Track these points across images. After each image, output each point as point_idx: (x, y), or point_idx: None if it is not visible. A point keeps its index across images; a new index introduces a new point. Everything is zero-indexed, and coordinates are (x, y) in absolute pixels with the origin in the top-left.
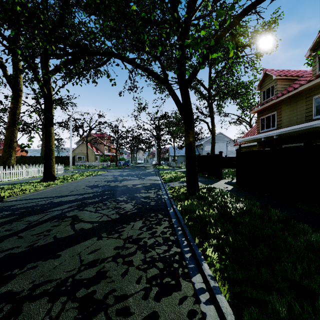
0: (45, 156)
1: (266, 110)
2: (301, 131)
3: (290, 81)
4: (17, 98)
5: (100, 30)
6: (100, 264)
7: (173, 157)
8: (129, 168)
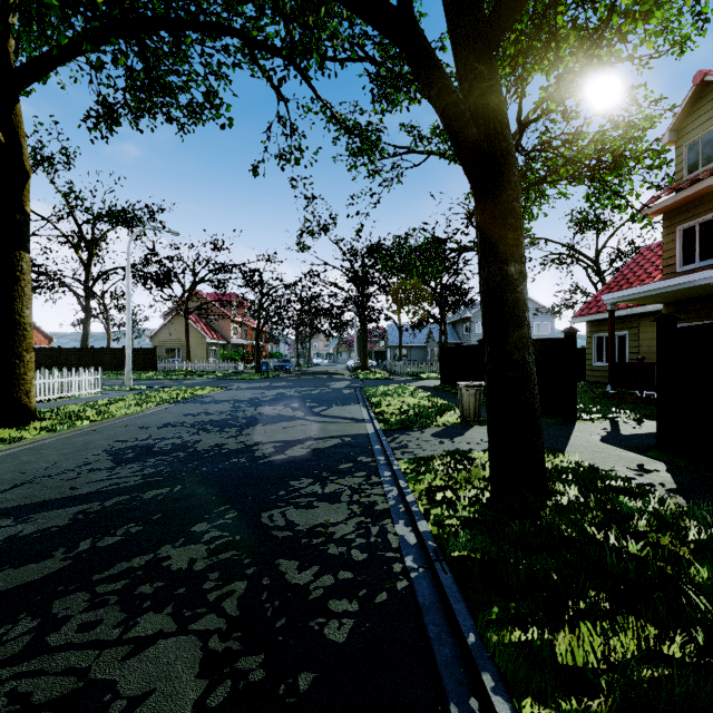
0: None
1: (702, 200)
2: None
3: None
4: None
5: None
6: None
7: (396, 351)
8: (288, 378)
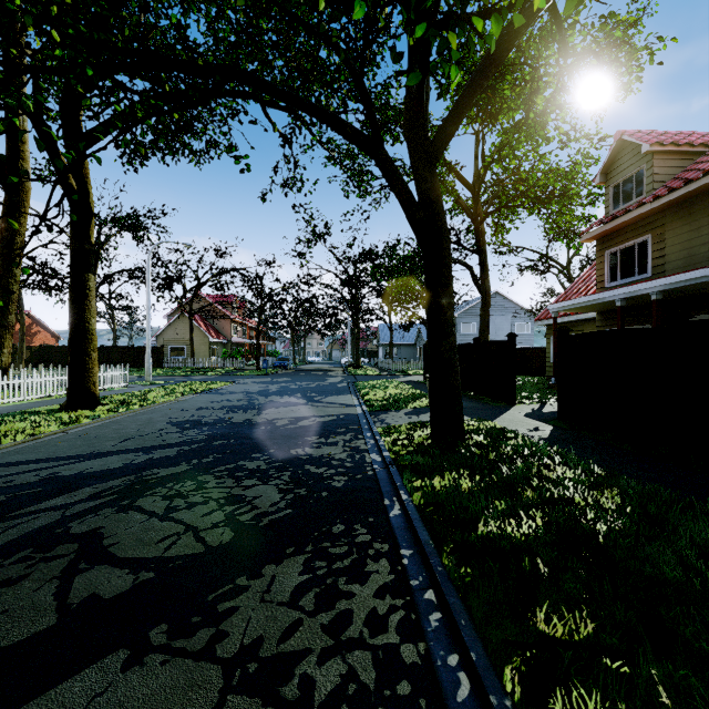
0: (71, 347)
1: (621, 231)
2: None
3: (686, 157)
4: (16, 207)
5: (208, 29)
6: None
7: (388, 349)
8: (287, 375)
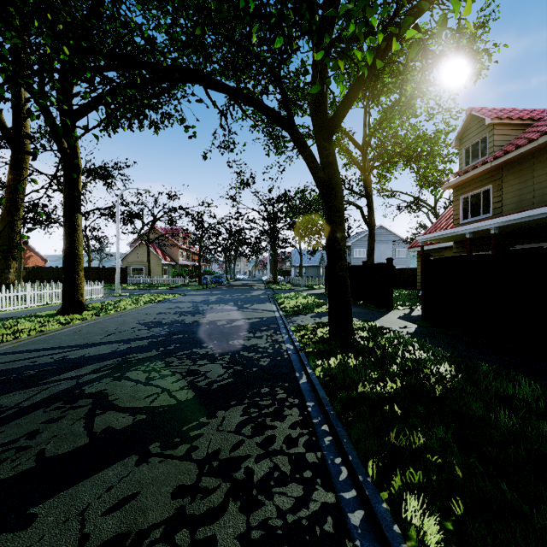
0: (65, 268)
1: (471, 182)
2: (546, 219)
3: (518, 128)
4: (20, 163)
5: (166, 34)
6: None
7: (298, 269)
8: (222, 289)
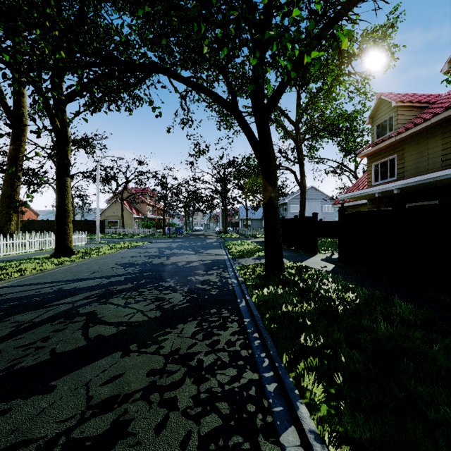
0: (57, 220)
1: (381, 152)
2: (436, 182)
3: (417, 109)
4: (19, 136)
5: (138, 34)
6: (120, 406)
7: (244, 222)
8: (182, 237)
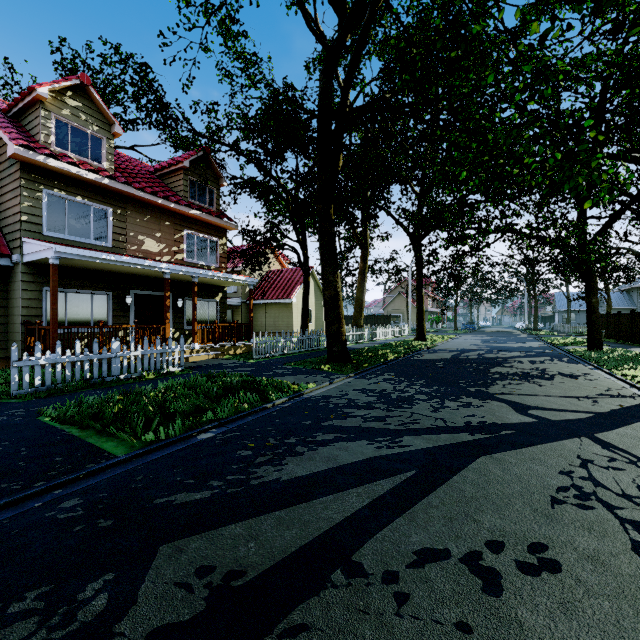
0: (418, 317)
1: None
2: None
3: None
4: (366, 256)
5: None
6: (539, 360)
7: (564, 315)
8: (482, 333)
